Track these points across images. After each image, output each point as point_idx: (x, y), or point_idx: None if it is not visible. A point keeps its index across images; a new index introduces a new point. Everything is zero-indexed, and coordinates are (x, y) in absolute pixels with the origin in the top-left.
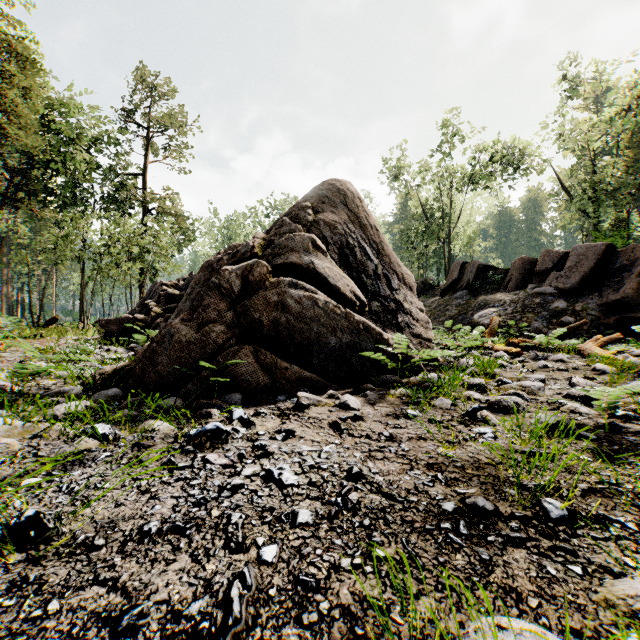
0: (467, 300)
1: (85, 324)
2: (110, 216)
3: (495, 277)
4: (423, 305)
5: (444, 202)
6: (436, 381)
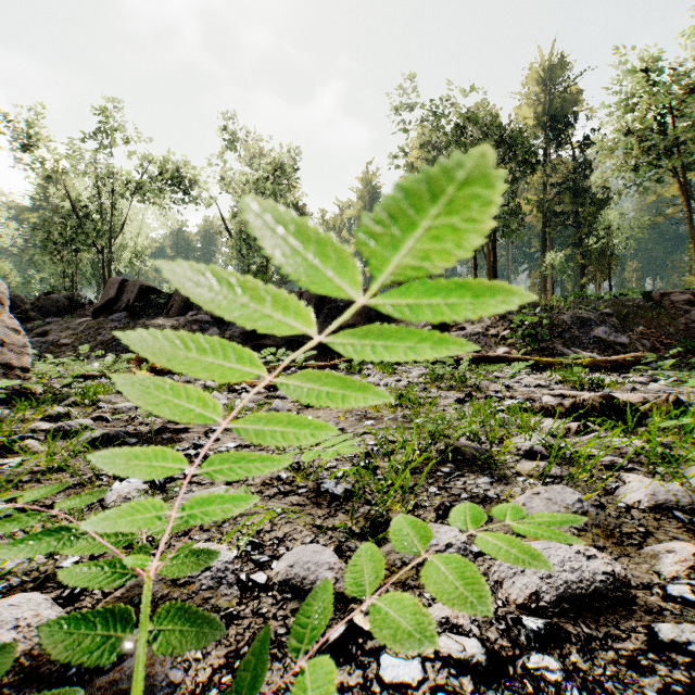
0: (126, 323)
1: None
2: None
3: (159, 301)
4: (66, 327)
5: (106, 203)
6: (4, 418)
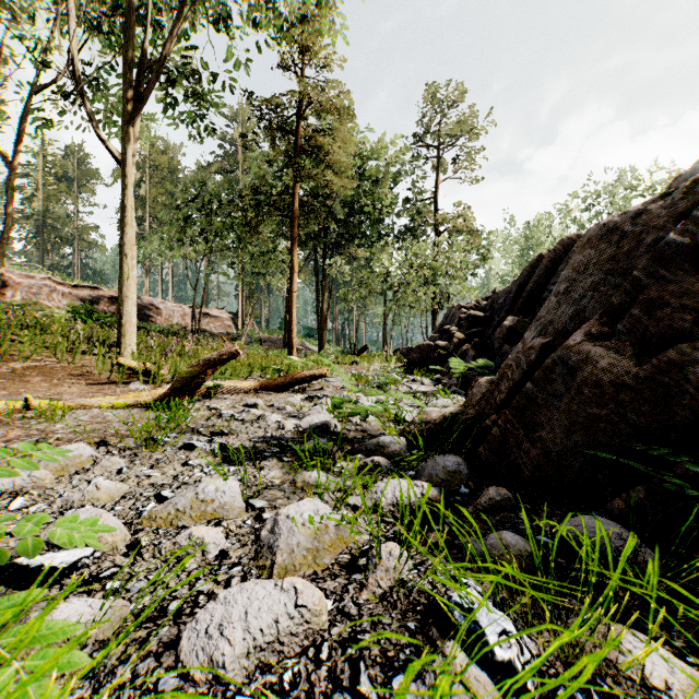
0: None
1: (388, 352)
2: (406, 248)
3: None
4: None
5: None
6: None
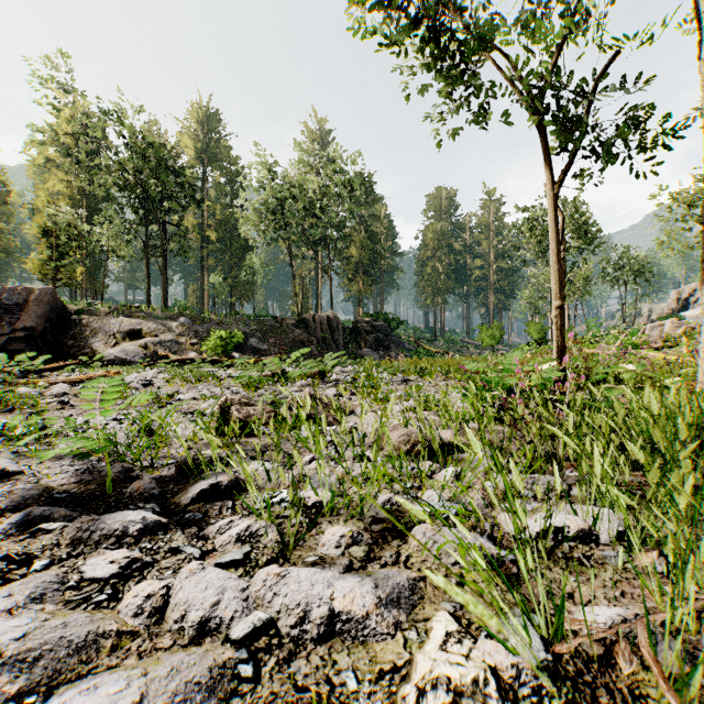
0: None
1: None
2: None
3: None
4: None
5: None
6: None
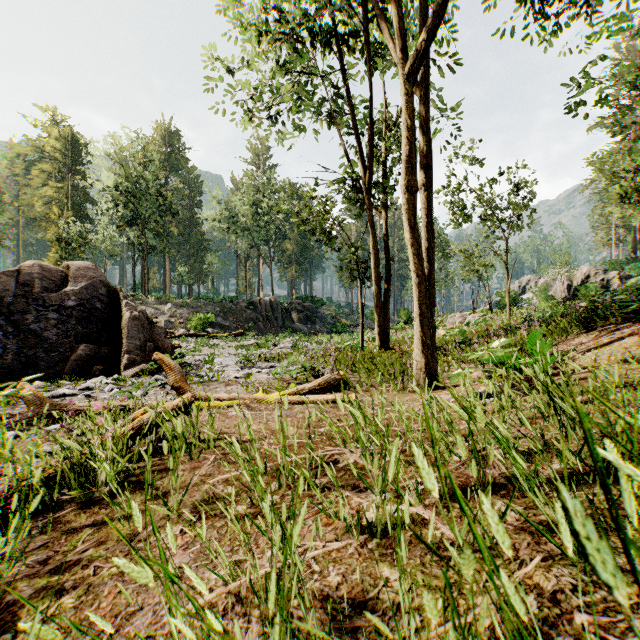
0: None
1: None
2: None
3: None
4: None
5: None
6: None
